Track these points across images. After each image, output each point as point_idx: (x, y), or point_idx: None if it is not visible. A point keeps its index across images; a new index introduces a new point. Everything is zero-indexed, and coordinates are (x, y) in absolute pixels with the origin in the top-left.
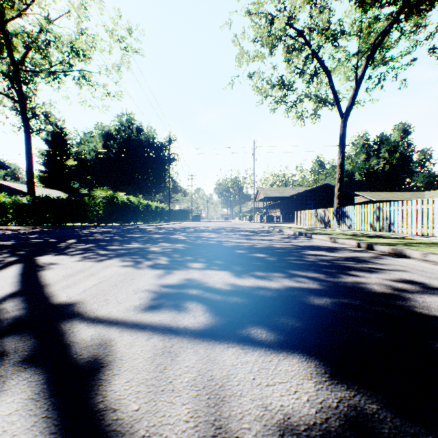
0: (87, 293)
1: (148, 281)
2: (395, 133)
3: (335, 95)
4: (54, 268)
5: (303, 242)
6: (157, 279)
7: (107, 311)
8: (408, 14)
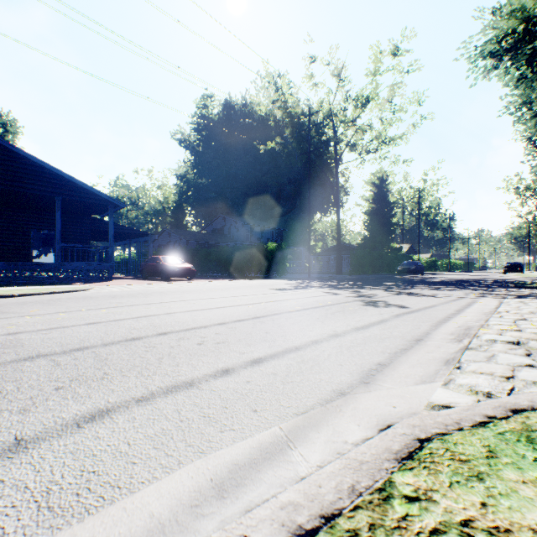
0: None
1: None
2: None
3: None
4: None
5: None
6: None
7: None
8: None
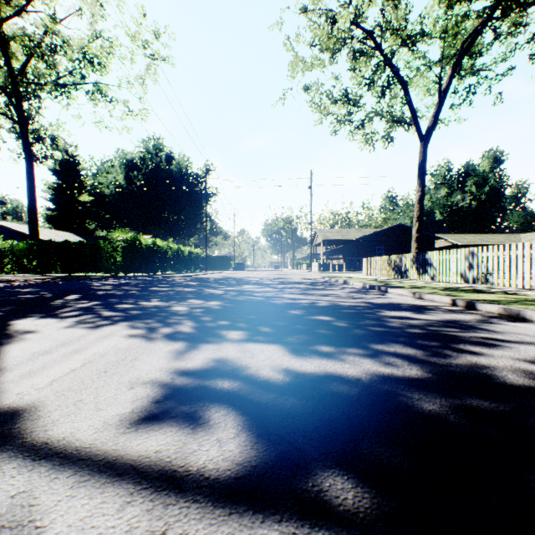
0: (52, 388)
1: (158, 363)
2: (485, 162)
3: (413, 112)
4: (26, 340)
5: (378, 298)
6: (171, 359)
7: (69, 428)
8: (506, 10)
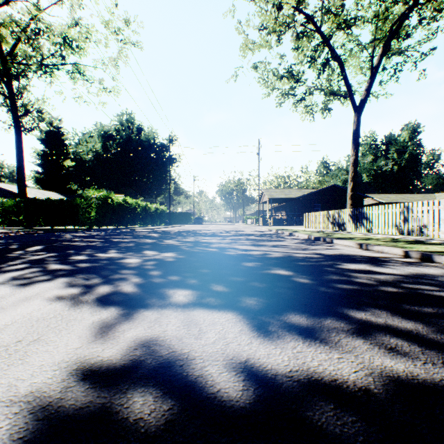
0: None
1: (61, 350)
2: (404, 133)
3: (348, 86)
4: None
5: (327, 249)
6: (85, 341)
7: None
8: None
